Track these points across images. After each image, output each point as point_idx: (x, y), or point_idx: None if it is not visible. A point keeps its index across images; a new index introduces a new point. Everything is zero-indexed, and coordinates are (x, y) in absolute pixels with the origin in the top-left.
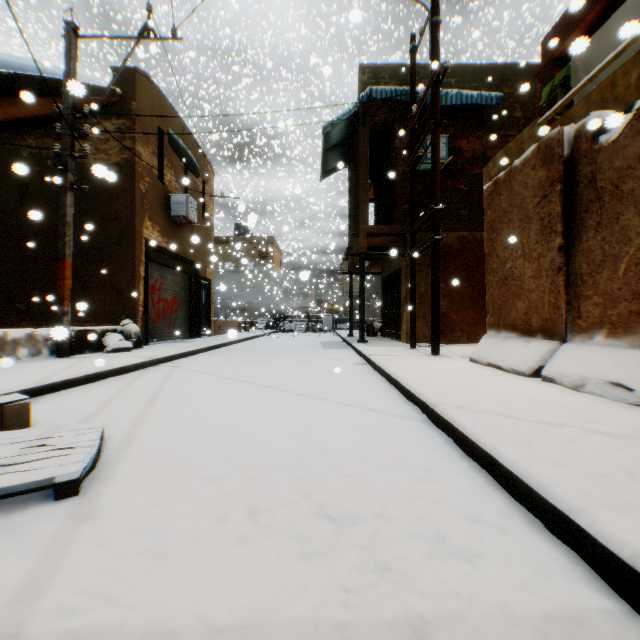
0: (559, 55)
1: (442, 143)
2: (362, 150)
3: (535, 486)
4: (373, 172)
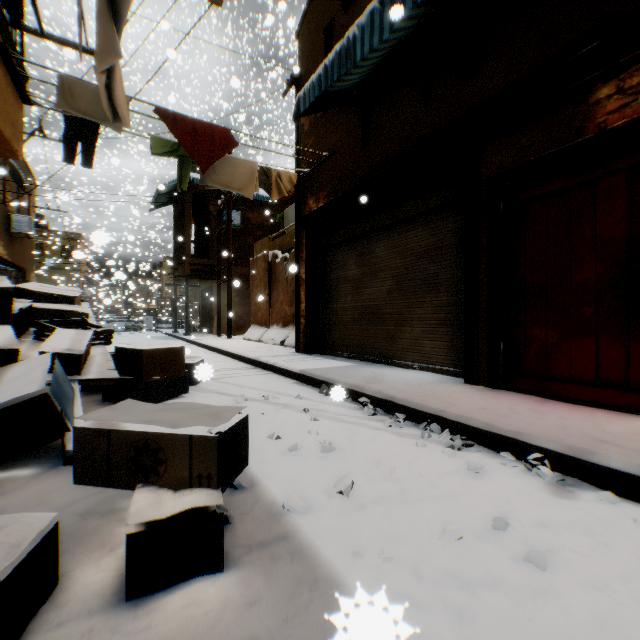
0: (286, 199)
1: (238, 215)
2: (187, 208)
3: (231, 351)
4: (194, 211)
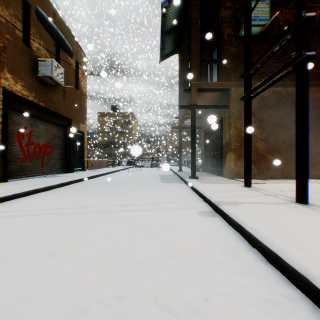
0: None
1: (264, 7)
2: (193, 19)
3: None
4: None
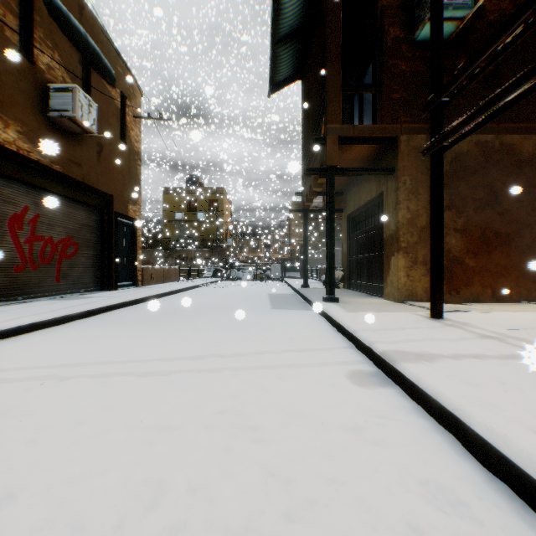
0: None
1: None
2: (331, 11)
3: None
4: None
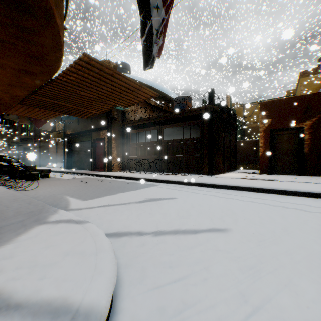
0: None
1: None
2: None
3: None
4: None
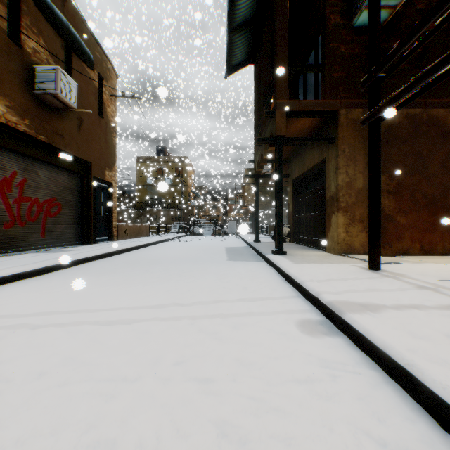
0: None
1: None
2: (279, 1)
3: None
4: None
